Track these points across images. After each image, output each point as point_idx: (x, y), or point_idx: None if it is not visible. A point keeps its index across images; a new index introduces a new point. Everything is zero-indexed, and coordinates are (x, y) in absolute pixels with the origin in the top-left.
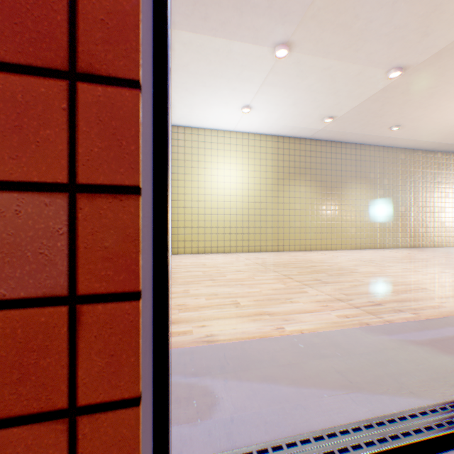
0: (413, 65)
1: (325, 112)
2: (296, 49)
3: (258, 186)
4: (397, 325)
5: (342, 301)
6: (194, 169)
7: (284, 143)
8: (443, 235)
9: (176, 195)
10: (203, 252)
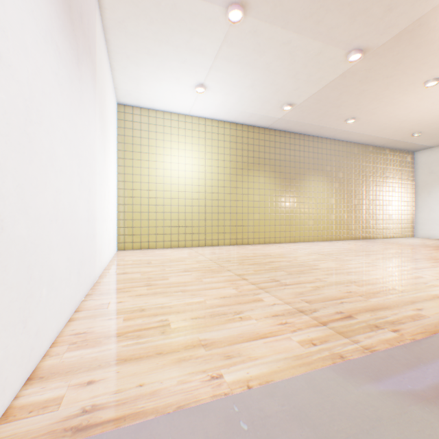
0: (373, 48)
1: (285, 98)
2: (252, 12)
3: (216, 175)
4: (382, 358)
5: (305, 313)
6: (144, 154)
7: (243, 131)
8: (391, 227)
9: (122, 183)
10: (154, 247)
